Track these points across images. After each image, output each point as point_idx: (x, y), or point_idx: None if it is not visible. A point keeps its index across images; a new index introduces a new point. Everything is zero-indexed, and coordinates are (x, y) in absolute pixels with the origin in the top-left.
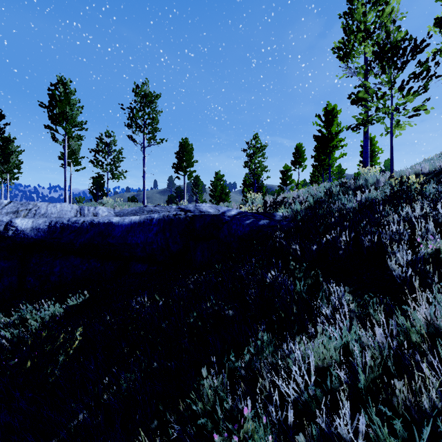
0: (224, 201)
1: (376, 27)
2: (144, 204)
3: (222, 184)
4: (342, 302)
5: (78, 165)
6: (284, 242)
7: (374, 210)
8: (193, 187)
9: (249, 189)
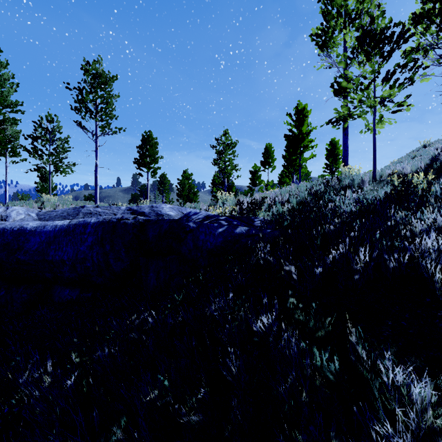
0: (192, 201)
1: (357, 14)
2: (97, 204)
3: (190, 183)
4: (427, 418)
5: (16, 156)
6: (271, 259)
7: (385, 216)
8: (160, 186)
9: (219, 189)
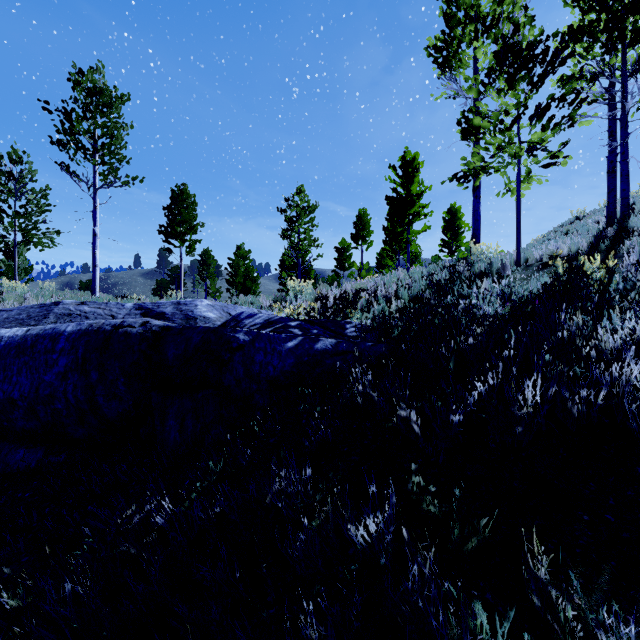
0: (251, 291)
1: (494, 19)
2: (95, 295)
3: (247, 265)
4: None
5: None
6: (375, 395)
7: (552, 323)
8: (201, 268)
9: (290, 274)
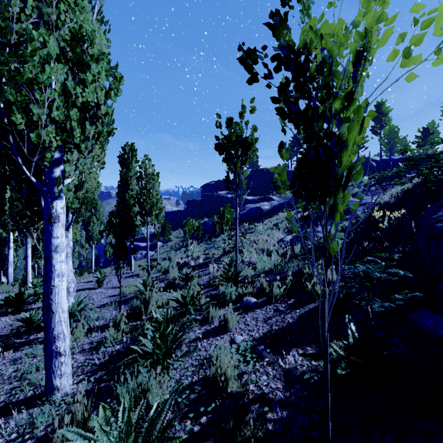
0: None
1: None
2: None
3: None
4: None
5: None
6: None
7: None
8: None
9: None
